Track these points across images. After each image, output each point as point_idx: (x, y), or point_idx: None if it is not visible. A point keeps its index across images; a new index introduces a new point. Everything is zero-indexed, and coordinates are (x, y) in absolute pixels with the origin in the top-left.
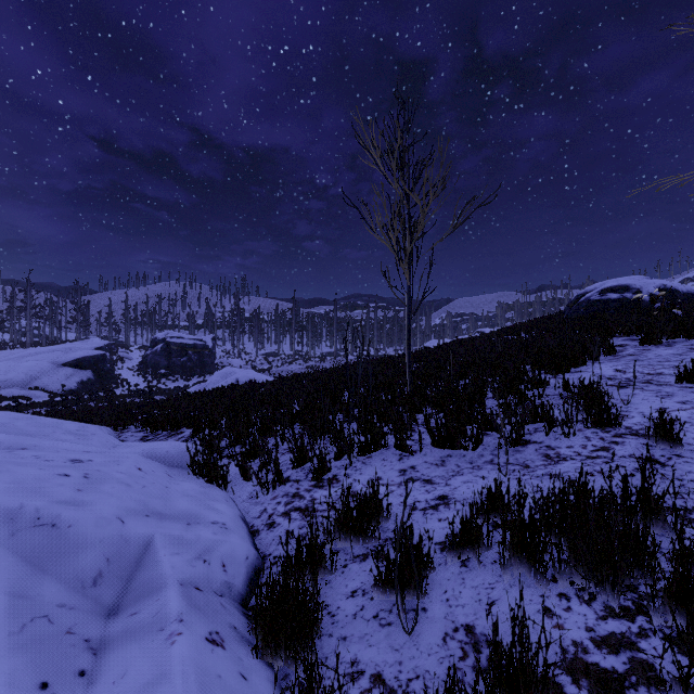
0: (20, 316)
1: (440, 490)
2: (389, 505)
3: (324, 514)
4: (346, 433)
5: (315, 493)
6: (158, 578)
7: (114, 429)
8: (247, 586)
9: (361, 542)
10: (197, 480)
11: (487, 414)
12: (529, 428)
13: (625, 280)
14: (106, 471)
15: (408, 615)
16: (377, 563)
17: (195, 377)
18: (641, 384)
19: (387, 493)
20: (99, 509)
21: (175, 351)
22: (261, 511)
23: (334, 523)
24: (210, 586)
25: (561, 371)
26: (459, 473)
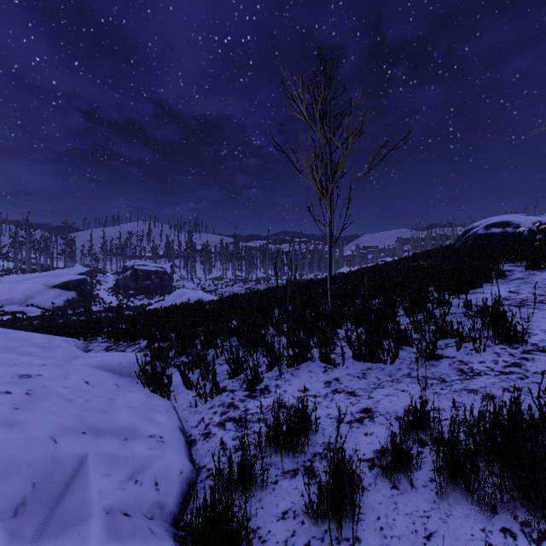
0: (20, 248)
1: (364, 403)
2: (317, 417)
3: (256, 425)
4: (276, 346)
5: (248, 404)
6: (84, 505)
7: (84, 340)
8: (180, 503)
9: (291, 456)
10: (143, 390)
11: (401, 331)
12: (440, 344)
13: (506, 217)
14: (52, 386)
15: (341, 545)
16: (309, 487)
17: (157, 297)
18: (535, 304)
19: (315, 408)
20: (32, 429)
21: (141, 276)
22: (199, 420)
23: (265, 437)
24: (140, 508)
25: (461, 292)
26: (380, 386)
